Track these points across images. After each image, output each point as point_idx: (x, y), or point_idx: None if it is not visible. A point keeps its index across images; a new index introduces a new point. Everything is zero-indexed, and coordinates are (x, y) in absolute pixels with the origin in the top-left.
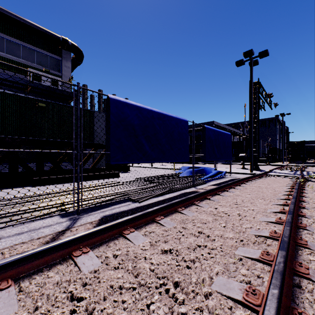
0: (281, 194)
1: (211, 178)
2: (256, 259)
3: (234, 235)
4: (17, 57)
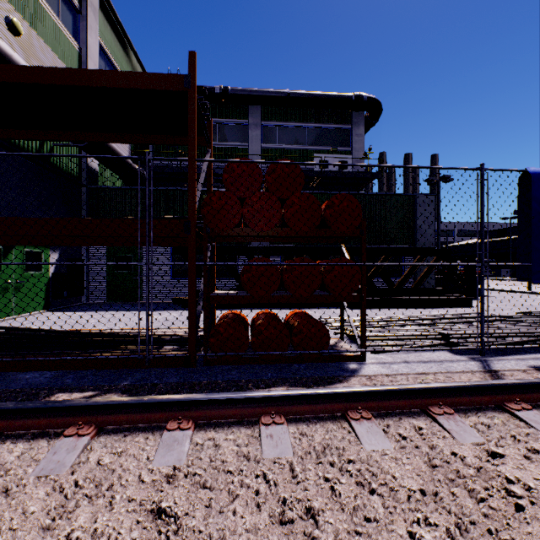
0: None
1: None
2: None
3: None
4: (303, 144)
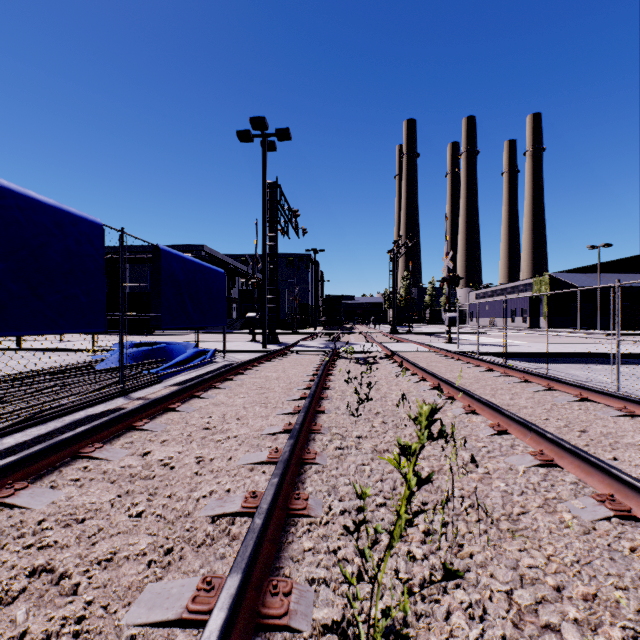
0: (297, 388)
1: (177, 369)
2: (176, 620)
3: (154, 539)
4: None
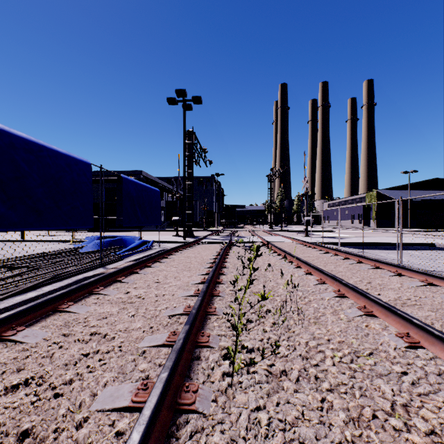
0: (208, 262)
1: (132, 252)
2: (162, 344)
3: (144, 323)
4: None
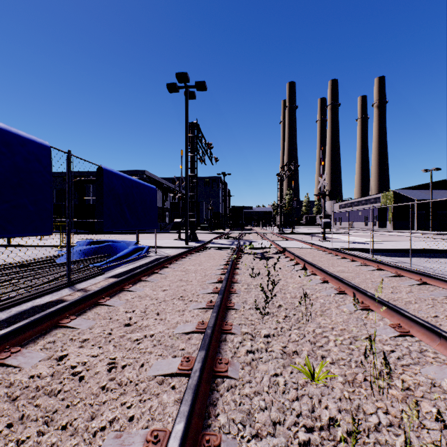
0: (210, 281)
1: (117, 262)
2: None
3: None
4: None
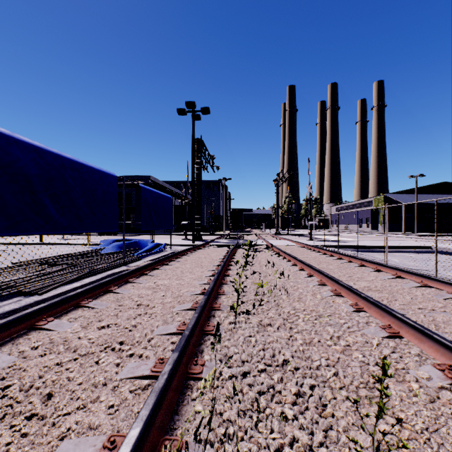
0: (216, 261)
1: (148, 253)
2: (189, 309)
3: (173, 299)
4: None
